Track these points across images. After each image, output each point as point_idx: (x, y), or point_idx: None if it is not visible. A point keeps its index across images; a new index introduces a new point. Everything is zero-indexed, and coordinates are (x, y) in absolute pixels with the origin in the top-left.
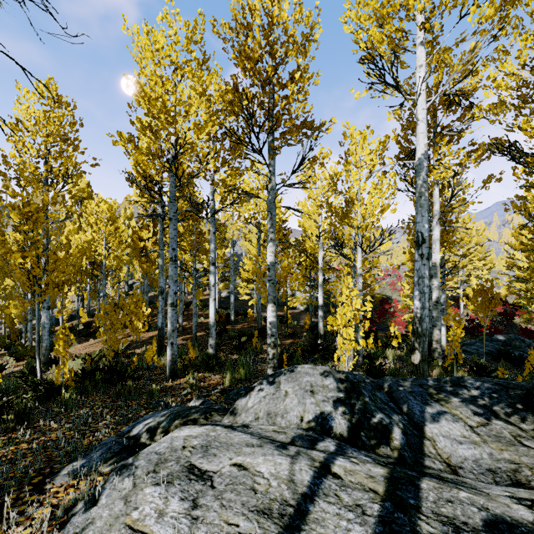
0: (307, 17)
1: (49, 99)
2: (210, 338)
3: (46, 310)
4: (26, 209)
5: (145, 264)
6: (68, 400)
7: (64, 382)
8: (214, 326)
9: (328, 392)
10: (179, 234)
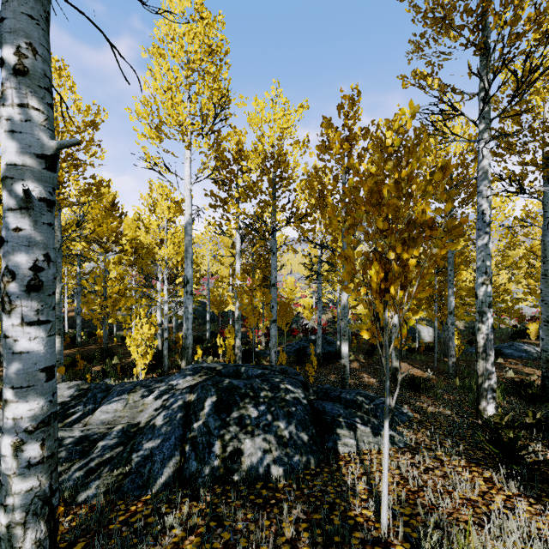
0: (86, 111)
1: None
2: None
3: None
4: None
5: None
6: None
7: None
8: None
9: (59, 399)
10: None
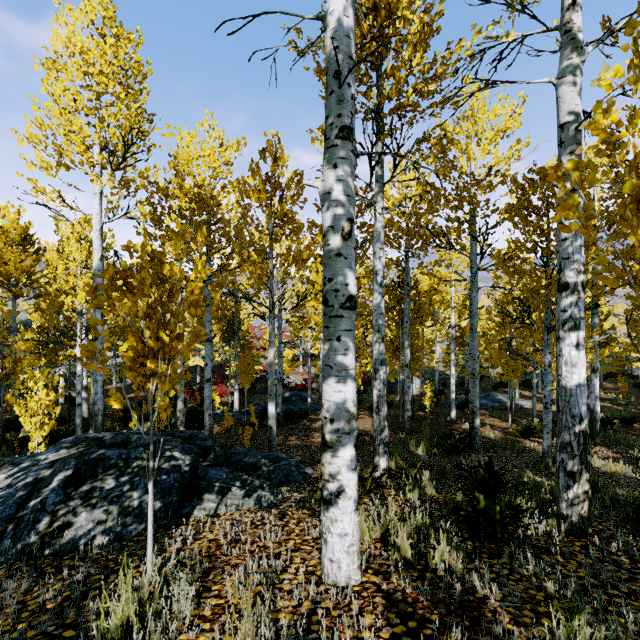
0: None
1: None
2: None
3: None
4: None
5: None
6: None
7: None
8: None
9: None
10: None
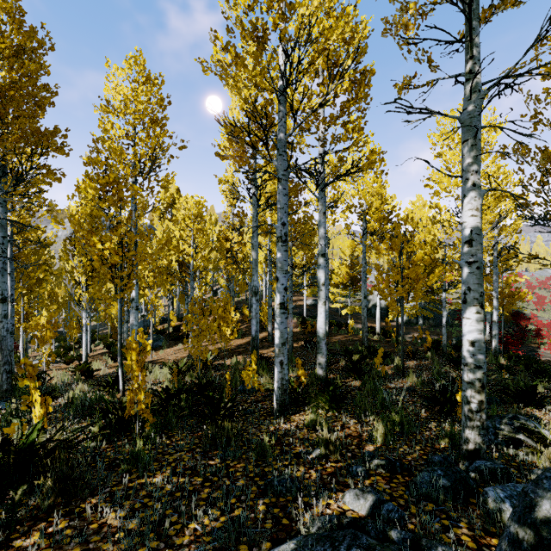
0: None
1: (137, 73)
2: (319, 354)
3: (134, 311)
4: (104, 179)
5: (231, 265)
6: (140, 451)
7: (139, 414)
8: (324, 339)
9: None
10: (269, 229)
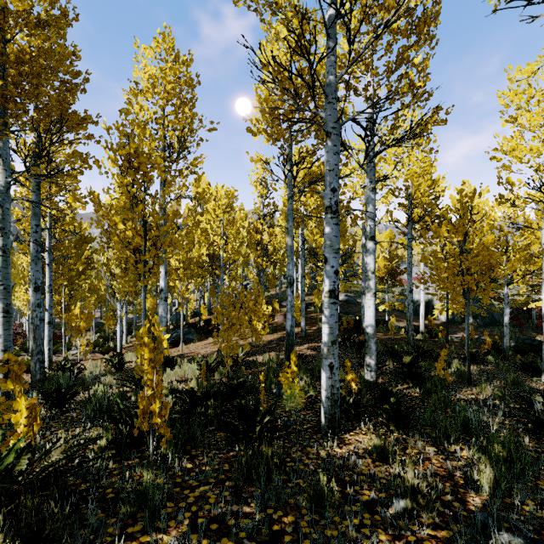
0: None
1: (165, 51)
2: (367, 355)
3: (163, 302)
4: (124, 150)
5: (261, 258)
6: (148, 489)
7: (154, 428)
8: (373, 337)
9: None
10: (302, 218)
